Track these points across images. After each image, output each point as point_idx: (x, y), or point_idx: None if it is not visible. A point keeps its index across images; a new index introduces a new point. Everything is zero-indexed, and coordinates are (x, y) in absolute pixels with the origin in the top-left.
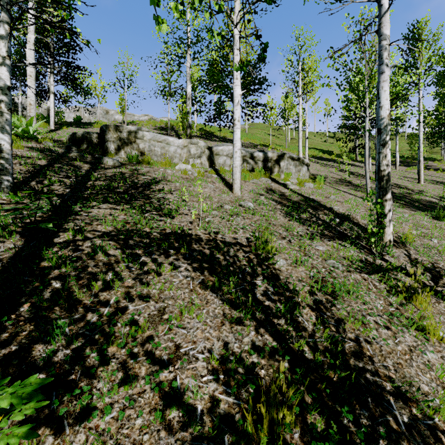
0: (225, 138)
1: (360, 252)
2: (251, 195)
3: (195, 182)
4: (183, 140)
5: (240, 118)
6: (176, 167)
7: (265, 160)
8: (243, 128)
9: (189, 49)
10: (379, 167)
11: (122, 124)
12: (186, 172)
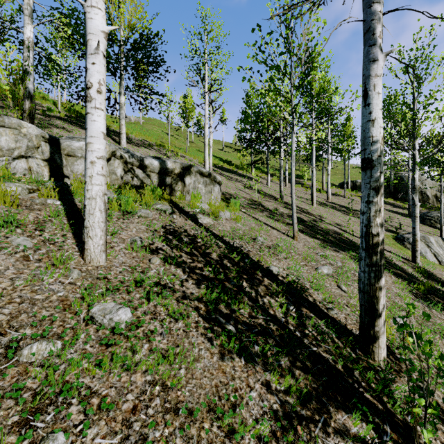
0: (108, 129)
1: None
2: (132, 255)
3: None
4: None
5: (103, 86)
6: None
7: (162, 172)
8: (137, 121)
9: None
10: (370, 228)
11: None
12: None
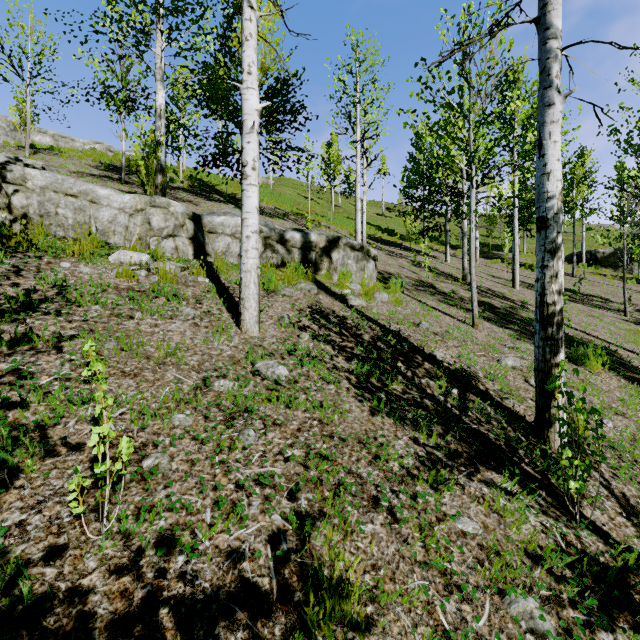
0: (235, 197)
1: (541, 509)
2: (281, 330)
3: (150, 301)
4: (133, 197)
5: (257, 163)
6: (111, 257)
7: (305, 246)
8: (265, 183)
9: (161, 21)
10: (545, 297)
11: (21, 150)
12: (131, 274)
